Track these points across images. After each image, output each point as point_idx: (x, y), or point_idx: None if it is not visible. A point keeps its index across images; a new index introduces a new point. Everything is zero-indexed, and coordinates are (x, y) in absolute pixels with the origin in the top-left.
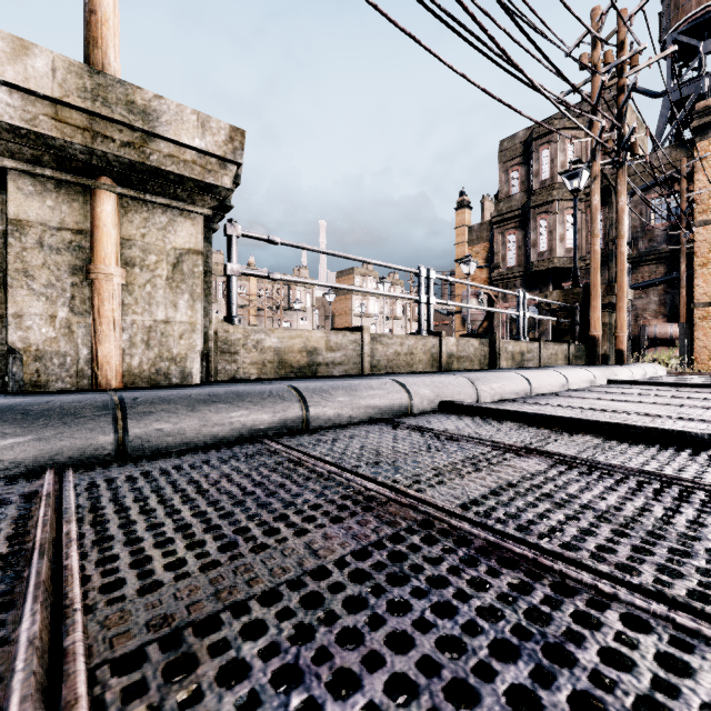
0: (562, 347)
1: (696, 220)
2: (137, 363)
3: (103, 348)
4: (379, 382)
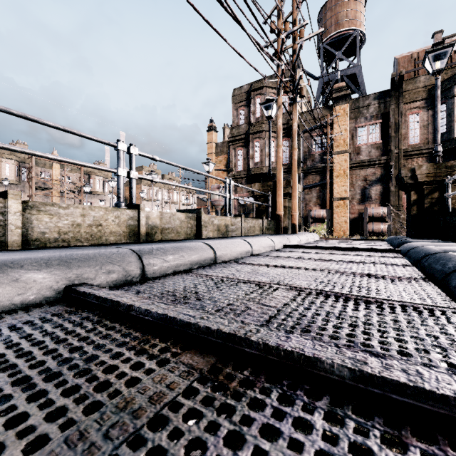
0: (258, 221)
1: (334, 151)
2: None
3: None
4: None
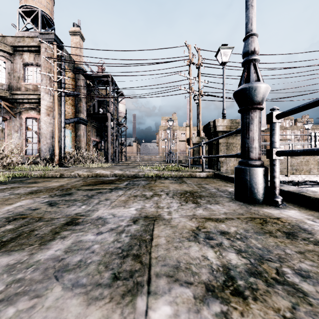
0: None
1: None
2: None
3: (200, 160)
4: None
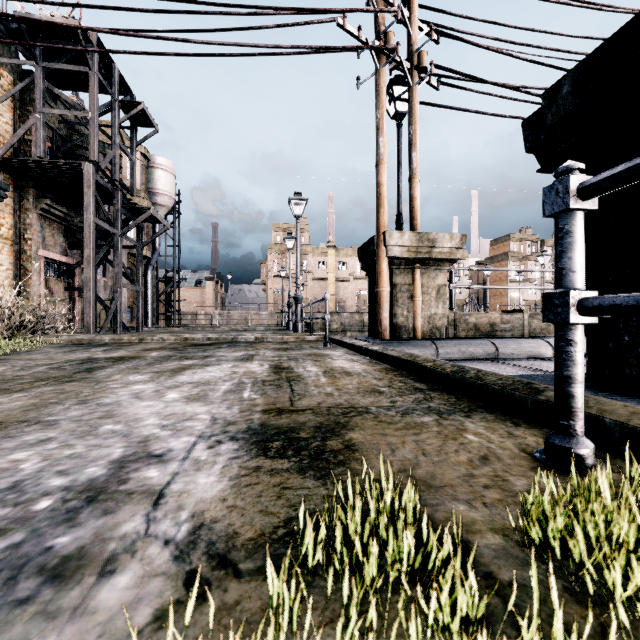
0: None
1: None
2: (425, 330)
3: (416, 324)
4: (533, 340)
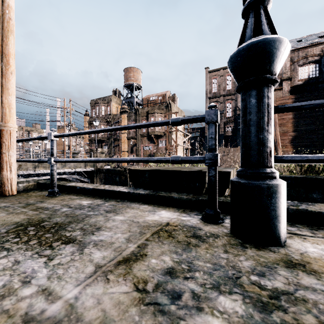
0: None
1: (122, 132)
2: None
3: None
4: None
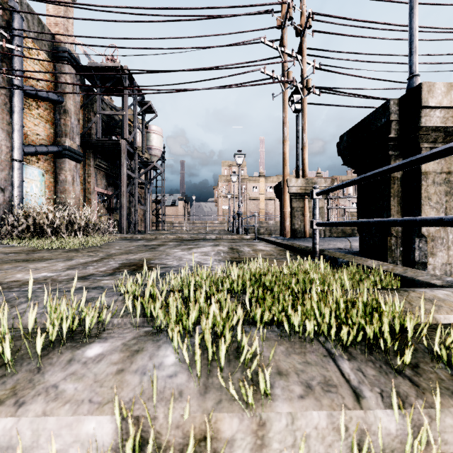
0: None
1: None
2: (311, 232)
3: (306, 229)
4: None
